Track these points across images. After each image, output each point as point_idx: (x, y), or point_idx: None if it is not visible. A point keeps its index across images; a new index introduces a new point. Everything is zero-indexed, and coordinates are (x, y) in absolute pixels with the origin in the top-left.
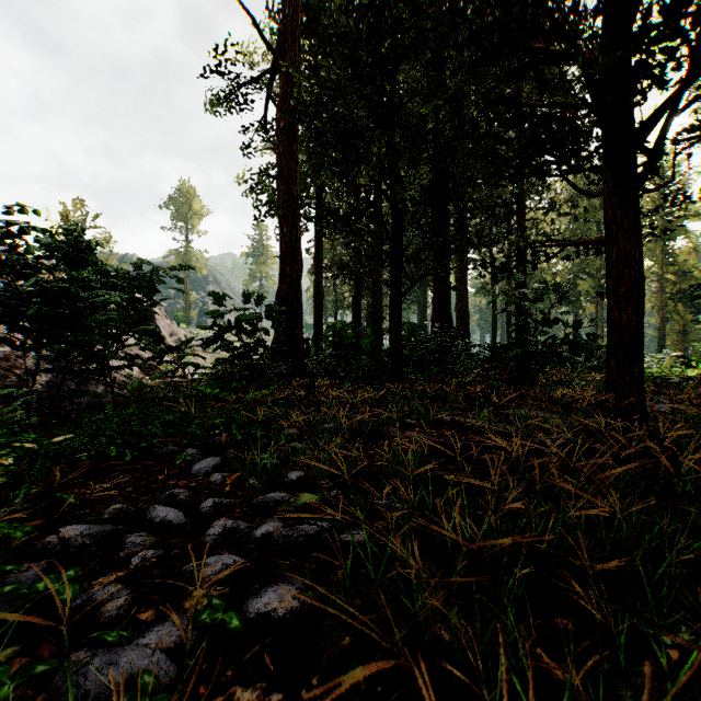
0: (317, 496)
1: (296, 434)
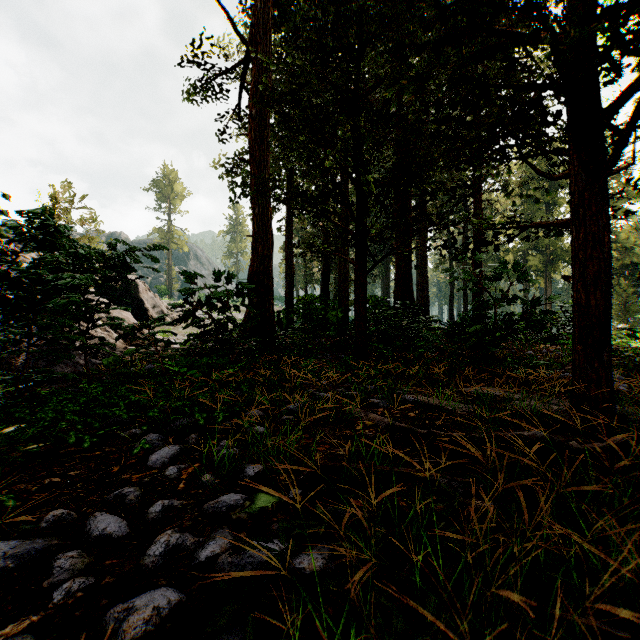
0: (274, 499)
1: (260, 415)
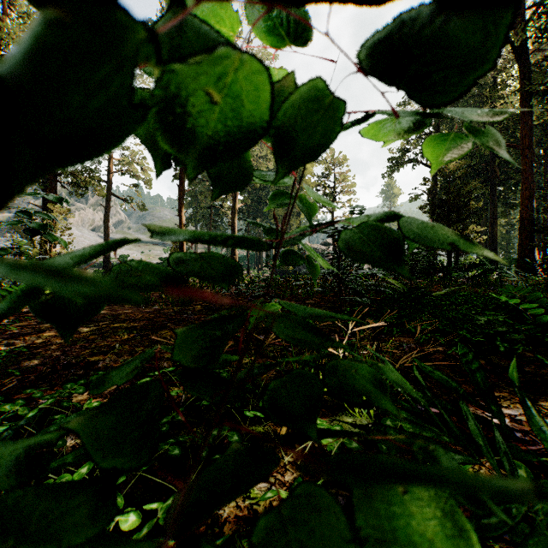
0: None
1: None
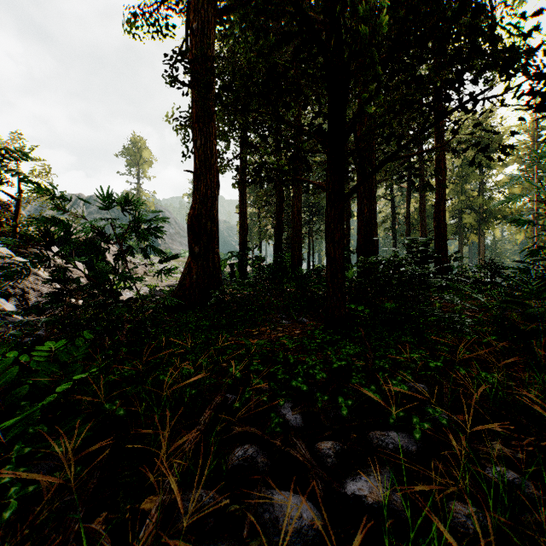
0: None
1: None
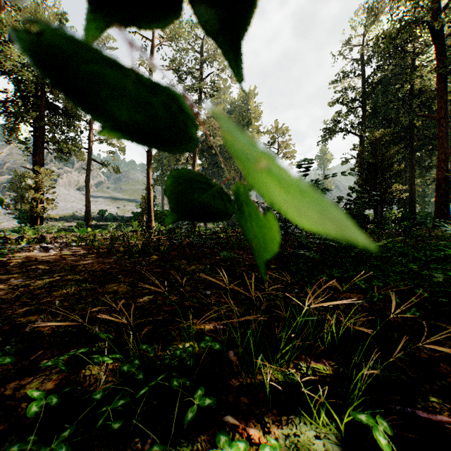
0: None
1: None
